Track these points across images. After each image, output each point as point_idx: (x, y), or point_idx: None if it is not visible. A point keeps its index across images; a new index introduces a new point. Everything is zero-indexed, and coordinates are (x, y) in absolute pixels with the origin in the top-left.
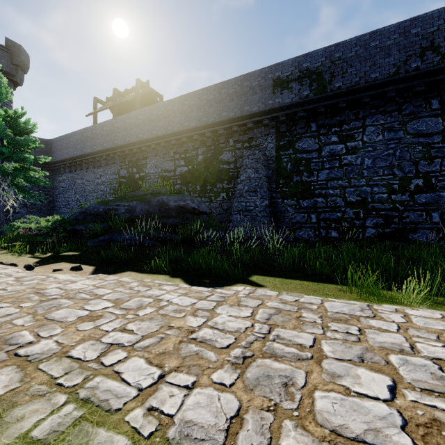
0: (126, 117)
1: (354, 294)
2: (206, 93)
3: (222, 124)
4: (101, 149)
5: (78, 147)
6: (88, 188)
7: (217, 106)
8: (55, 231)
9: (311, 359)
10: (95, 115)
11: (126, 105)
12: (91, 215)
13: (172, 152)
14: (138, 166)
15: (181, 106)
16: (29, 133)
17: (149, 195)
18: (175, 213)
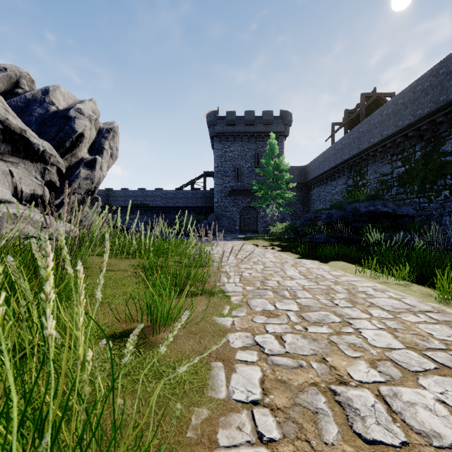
0: (350, 133)
1: (361, 273)
2: (421, 83)
3: (441, 111)
4: (334, 166)
5: (320, 167)
6: (327, 198)
7: (433, 92)
8: (286, 231)
9: (259, 264)
10: (332, 137)
11: (358, 118)
12: (308, 220)
13: (389, 155)
14: (361, 174)
15: (394, 107)
16: (284, 171)
17: (346, 203)
18: (367, 217)
